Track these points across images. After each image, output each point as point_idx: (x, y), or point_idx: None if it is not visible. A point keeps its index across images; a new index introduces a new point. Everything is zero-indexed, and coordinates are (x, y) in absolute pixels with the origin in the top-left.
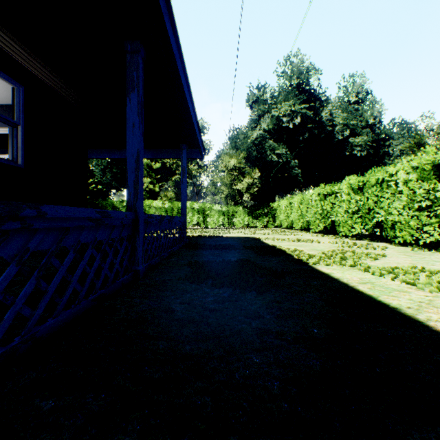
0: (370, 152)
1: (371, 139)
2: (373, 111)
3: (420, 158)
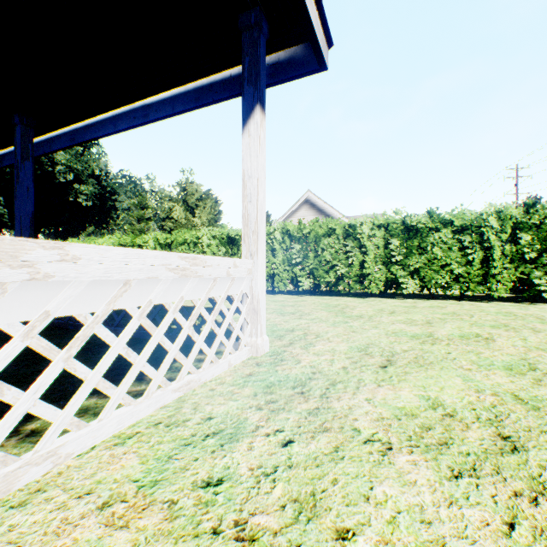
0: (98, 203)
1: (98, 191)
2: (101, 163)
3: (115, 239)
